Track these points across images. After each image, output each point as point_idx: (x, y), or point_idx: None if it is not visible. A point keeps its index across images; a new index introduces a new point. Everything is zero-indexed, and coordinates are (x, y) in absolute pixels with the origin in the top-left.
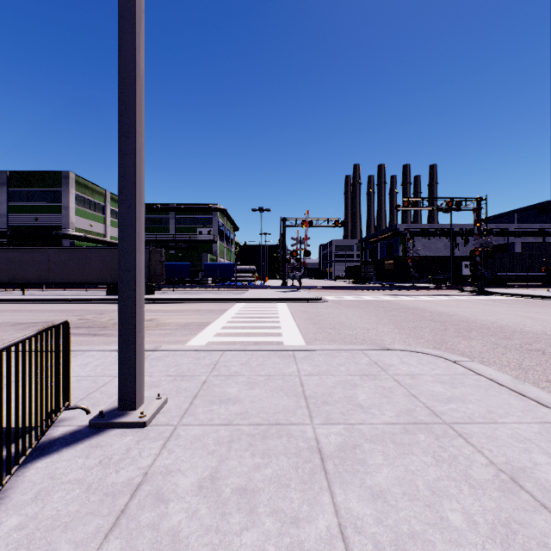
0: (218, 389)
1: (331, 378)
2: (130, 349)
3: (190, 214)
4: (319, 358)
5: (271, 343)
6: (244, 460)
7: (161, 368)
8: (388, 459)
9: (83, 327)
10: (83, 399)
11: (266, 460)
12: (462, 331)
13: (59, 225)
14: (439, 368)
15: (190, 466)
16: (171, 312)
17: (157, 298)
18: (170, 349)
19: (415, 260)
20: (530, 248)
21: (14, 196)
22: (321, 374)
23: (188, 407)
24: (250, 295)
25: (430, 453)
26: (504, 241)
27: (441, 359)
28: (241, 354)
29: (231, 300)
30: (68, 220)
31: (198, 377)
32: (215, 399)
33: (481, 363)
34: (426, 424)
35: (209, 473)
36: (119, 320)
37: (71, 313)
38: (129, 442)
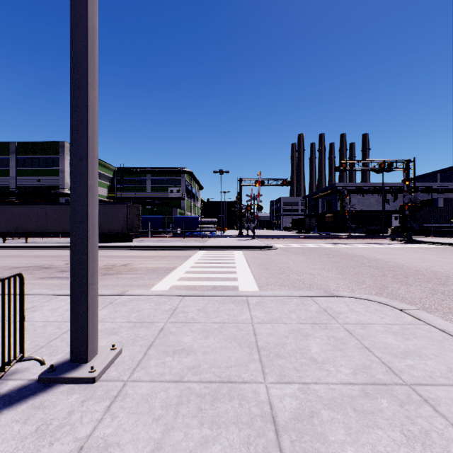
0: (173, 338)
1: (283, 326)
2: (82, 301)
3: (163, 176)
4: (271, 304)
5: (227, 287)
6: (190, 430)
7: (124, 313)
8: (351, 434)
9: (68, 271)
10: (43, 347)
11: (215, 431)
12: (400, 276)
13: (57, 185)
14: (387, 316)
15: (131, 438)
16: (144, 258)
17: (133, 245)
18: (136, 293)
19: (351, 213)
20: (452, 203)
21: (21, 162)
22: (273, 321)
23: (141, 359)
24: (211, 243)
25: (398, 426)
26: (429, 197)
27: (387, 307)
28: (199, 299)
29: (195, 248)
30: (64, 182)
31: (156, 324)
32: (169, 349)
33: (424, 310)
34: (386, 384)
35: (150, 449)
36: (71, 273)
37: (61, 259)
38: (74, 402)
